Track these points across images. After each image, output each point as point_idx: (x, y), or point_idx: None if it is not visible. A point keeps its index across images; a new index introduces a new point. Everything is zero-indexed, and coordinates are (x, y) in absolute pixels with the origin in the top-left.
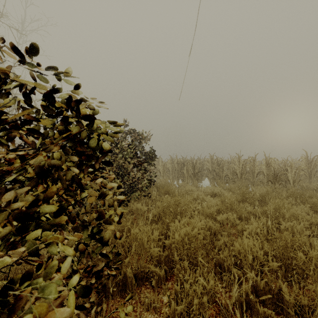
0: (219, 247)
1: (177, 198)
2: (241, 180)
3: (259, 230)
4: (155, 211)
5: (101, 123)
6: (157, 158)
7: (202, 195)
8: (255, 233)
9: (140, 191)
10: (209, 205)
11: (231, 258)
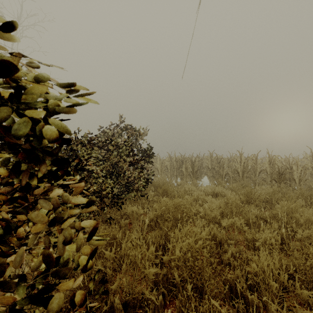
0: (227, 261)
1: (177, 201)
2: (243, 179)
3: (273, 240)
4: (152, 215)
5: (50, 95)
6: (155, 156)
7: (203, 195)
8: (268, 244)
9: (136, 191)
10: (211, 207)
11: (244, 278)
